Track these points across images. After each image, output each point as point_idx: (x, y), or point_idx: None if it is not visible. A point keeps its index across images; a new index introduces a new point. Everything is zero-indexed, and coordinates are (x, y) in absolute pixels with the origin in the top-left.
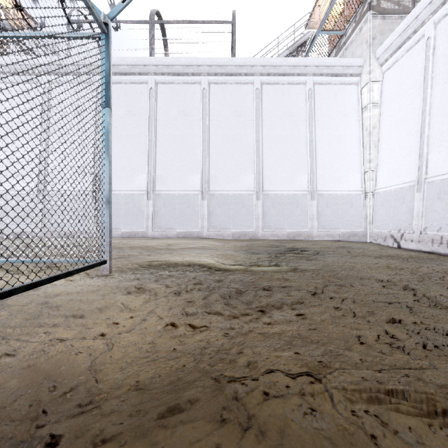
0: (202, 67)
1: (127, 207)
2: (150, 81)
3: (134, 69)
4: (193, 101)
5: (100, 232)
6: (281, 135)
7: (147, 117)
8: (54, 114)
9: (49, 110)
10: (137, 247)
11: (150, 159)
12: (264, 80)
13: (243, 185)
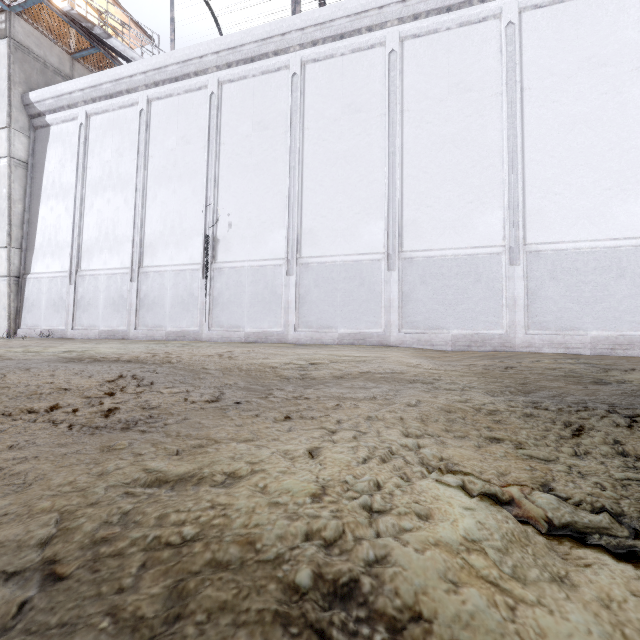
0: (388, 9)
1: (255, 289)
2: (292, 62)
3: (266, 47)
4: (370, 82)
5: (213, 332)
6: (571, 115)
7: (287, 128)
8: (153, 148)
9: (147, 143)
10: (239, 370)
11: (291, 201)
12: (528, 1)
13: (478, 234)
